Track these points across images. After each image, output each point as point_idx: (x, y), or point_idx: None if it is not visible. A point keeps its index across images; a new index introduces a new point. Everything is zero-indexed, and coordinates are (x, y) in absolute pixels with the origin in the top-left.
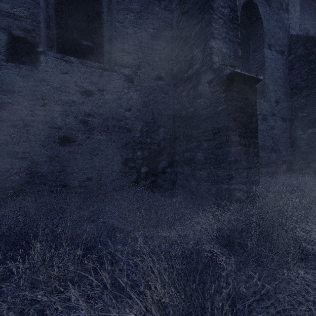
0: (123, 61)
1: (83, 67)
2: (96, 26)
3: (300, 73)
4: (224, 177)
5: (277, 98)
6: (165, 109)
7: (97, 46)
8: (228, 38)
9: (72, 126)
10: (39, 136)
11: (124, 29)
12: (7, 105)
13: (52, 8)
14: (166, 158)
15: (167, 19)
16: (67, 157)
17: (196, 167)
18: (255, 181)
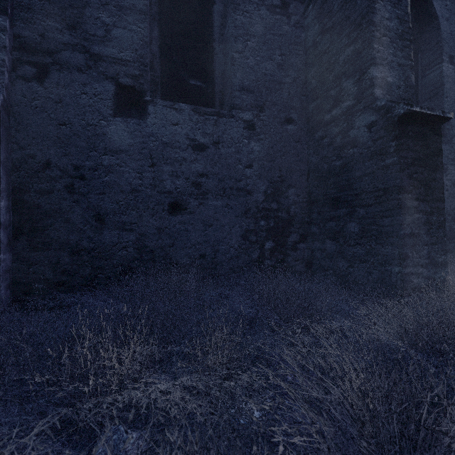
0: (243, 103)
1: (195, 115)
2: (205, 59)
3: None
4: (395, 256)
5: None
6: (296, 163)
7: (207, 85)
8: (396, 62)
9: (183, 190)
10: (147, 203)
11: (243, 61)
12: (115, 168)
13: (155, 44)
14: (297, 230)
15: (299, 39)
16: (177, 228)
17: (346, 242)
18: (440, 263)
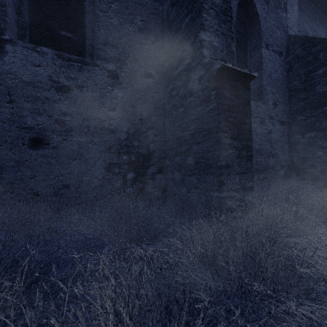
0: (107, 55)
1: (59, 59)
2: (76, 15)
3: (298, 75)
4: (215, 183)
5: (275, 100)
6: (154, 110)
7: (77, 37)
8: (221, 31)
9: (46, 126)
10: (5, 137)
11: (107, 20)
12: None
13: None
14: (155, 163)
15: (157, 10)
16: (39, 161)
17: (186, 172)
18: (249, 188)
